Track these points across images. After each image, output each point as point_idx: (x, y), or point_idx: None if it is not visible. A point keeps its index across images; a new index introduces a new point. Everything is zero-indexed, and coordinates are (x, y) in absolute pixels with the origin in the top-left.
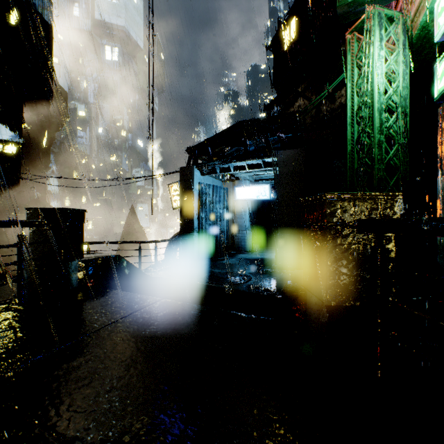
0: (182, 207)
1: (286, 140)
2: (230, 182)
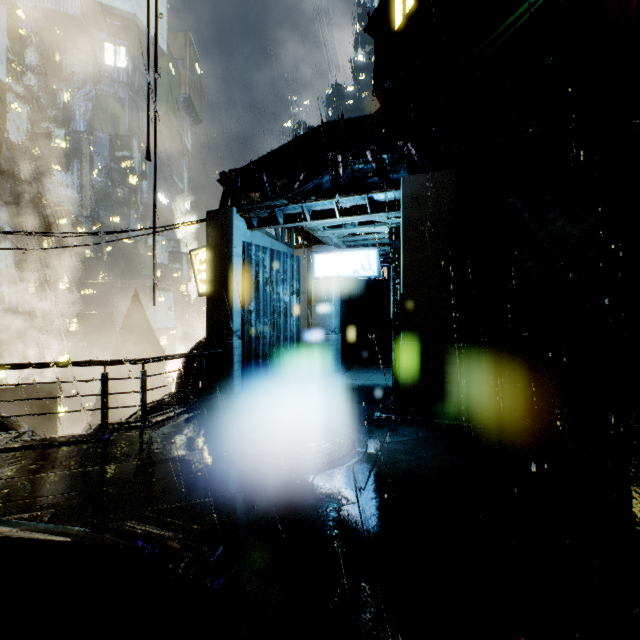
0: (209, 289)
1: (416, 156)
2: (303, 249)
